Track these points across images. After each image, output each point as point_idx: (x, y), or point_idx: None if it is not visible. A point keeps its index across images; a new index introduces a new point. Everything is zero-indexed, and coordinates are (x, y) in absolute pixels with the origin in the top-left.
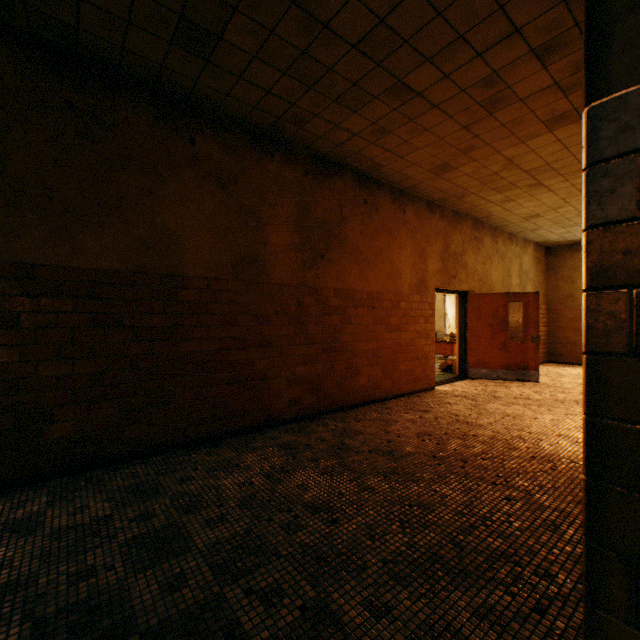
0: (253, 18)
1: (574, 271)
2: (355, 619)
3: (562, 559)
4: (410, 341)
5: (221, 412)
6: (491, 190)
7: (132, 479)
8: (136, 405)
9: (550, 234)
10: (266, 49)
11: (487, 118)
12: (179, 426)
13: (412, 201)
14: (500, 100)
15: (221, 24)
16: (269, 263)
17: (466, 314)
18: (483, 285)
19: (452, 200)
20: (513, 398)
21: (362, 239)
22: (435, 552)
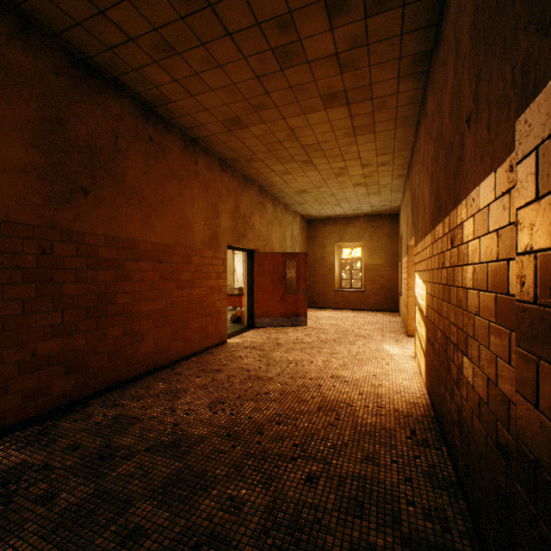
0: None
1: (325, 239)
2: None
3: None
4: (203, 297)
5: None
6: (275, 159)
7: None
8: None
9: (312, 209)
10: None
11: (279, 73)
12: None
13: (205, 154)
14: (292, 54)
15: None
16: None
17: (253, 270)
18: (267, 245)
19: (243, 162)
20: (292, 343)
21: (147, 181)
22: None
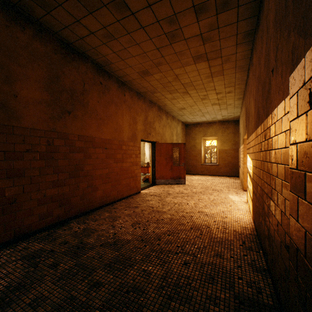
0: None
1: (195, 135)
2: None
3: (222, 308)
4: (128, 167)
5: None
6: (167, 91)
7: None
8: None
9: (188, 118)
10: None
11: (169, 46)
12: None
13: (129, 90)
14: (176, 36)
15: None
16: (20, 111)
17: (155, 153)
18: (162, 139)
19: (149, 94)
20: (176, 193)
21: (99, 106)
22: None
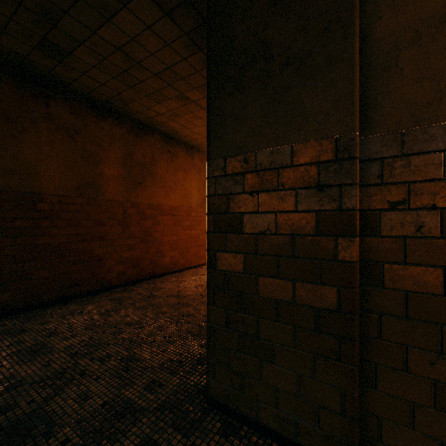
0: (94, 50)
1: None
2: (147, 357)
3: None
4: (197, 235)
5: (69, 283)
6: None
7: (3, 327)
8: (3, 281)
9: None
10: (102, 65)
11: None
12: (37, 293)
13: (198, 153)
14: None
15: (72, 47)
16: (104, 187)
17: None
18: None
19: None
20: None
21: (167, 174)
22: (190, 330)
